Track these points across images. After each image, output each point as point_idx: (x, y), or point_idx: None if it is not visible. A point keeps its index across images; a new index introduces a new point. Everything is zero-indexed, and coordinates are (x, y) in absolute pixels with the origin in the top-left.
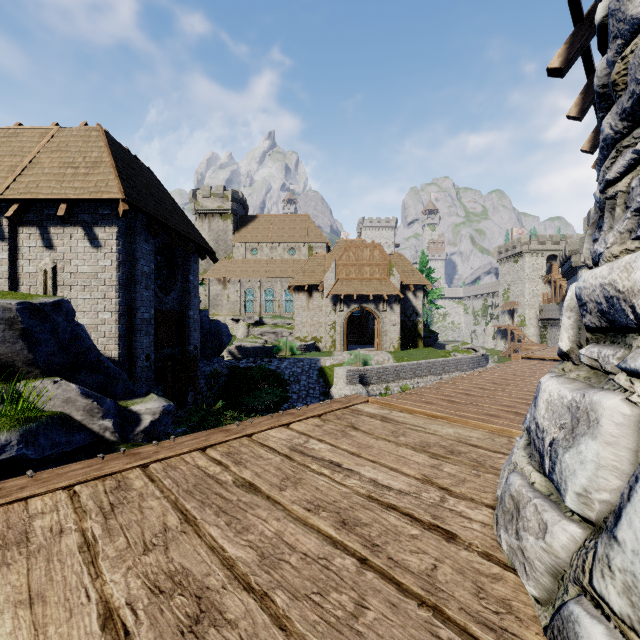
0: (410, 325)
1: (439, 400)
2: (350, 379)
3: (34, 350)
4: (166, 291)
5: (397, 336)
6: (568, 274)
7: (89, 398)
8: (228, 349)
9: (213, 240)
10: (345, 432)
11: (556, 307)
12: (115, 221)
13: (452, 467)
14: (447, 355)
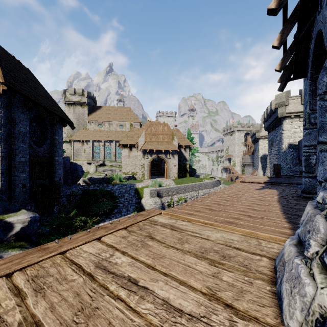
0: (183, 165)
1: (204, 209)
2: (152, 194)
3: None
4: (39, 144)
5: (176, 171)
6: (254, 141)
7: None
8: (83, 179)
9: (76, 118)
10: (144, 242)
11: (249, 157)
12: None
13: (228, 274)
14: (201, 180)
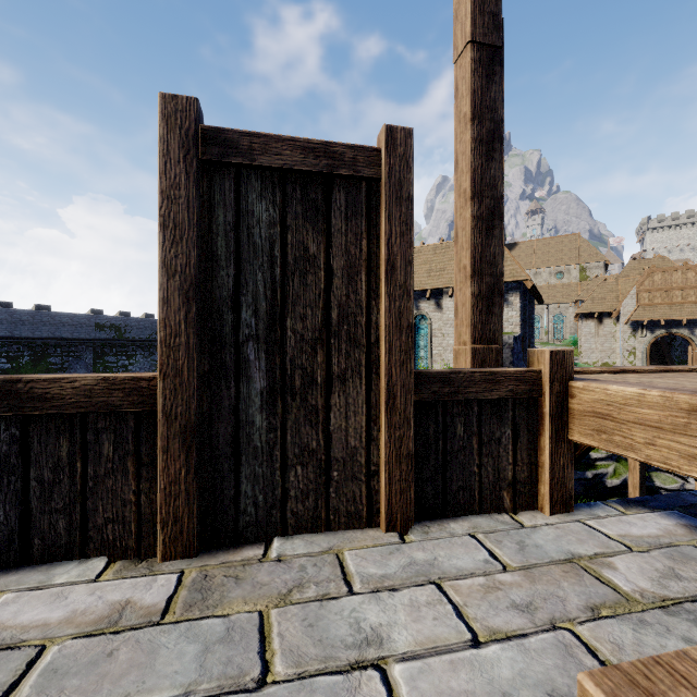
0: None
1: None
2: None
3: (512, 357)
4: None
5: None
6: None
7: None
8: None
9: None
10: None
11: None
12: (519, 290)
13: None
14: None
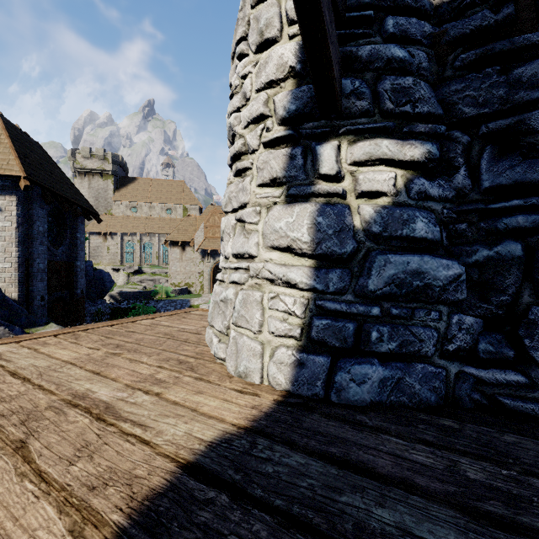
0: None
1: None
2: None
3: None
4: (56, 246)
5: None
6: None
7: (2, 326)
8: (110, 294)
9: (93, 197)
10: (179, 319)
11: None
12: (15, 191)
13: None
14: None
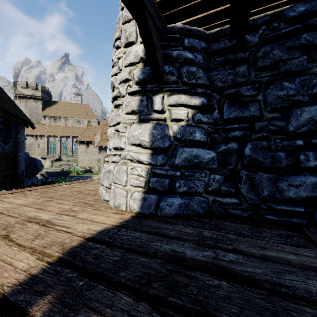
0: None
1: None
2: None
3: None
4: (5, 143)
5: None
6: None
7: None
8: (40, 173)
9: (28, 112)
10: (85, 184)
11: None
12: None
13: None
14: None
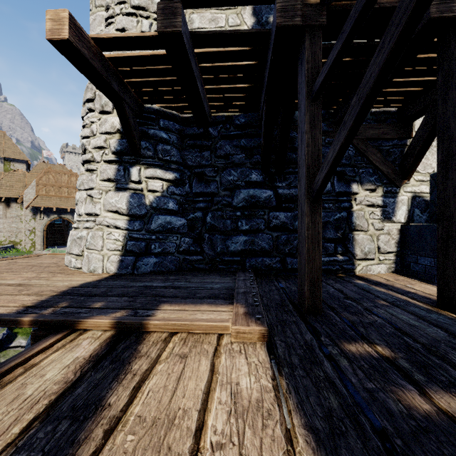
0: None
1: None
2: None
3: None
4: None
5: None
6: None
7: None
8: None
9: None
10: (33, 259)
11: None
12: None
13: None
14: None
